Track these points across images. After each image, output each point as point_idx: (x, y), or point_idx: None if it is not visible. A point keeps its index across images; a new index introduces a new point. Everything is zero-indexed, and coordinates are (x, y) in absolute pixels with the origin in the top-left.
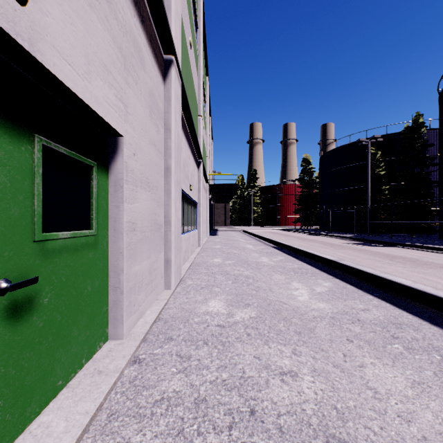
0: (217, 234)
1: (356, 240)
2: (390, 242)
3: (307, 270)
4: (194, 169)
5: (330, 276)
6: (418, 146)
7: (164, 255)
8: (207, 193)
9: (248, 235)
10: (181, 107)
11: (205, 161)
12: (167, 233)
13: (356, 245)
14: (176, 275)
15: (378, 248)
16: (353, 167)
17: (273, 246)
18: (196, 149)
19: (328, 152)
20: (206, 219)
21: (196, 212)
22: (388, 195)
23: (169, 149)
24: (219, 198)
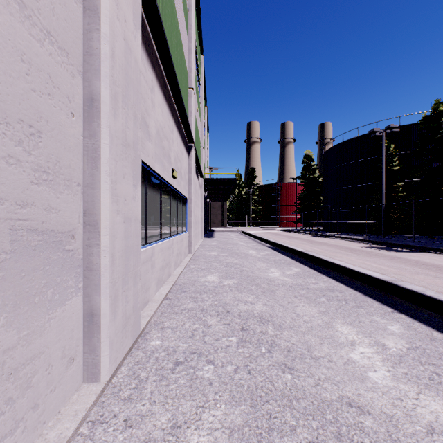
0: (214, 236)
1: (374, 243)
2: (420, 247)
3: (343, 293)
4: (182, 153)
5: (386, 307)
6: (438, 137)
7: (83, 302)
8: (201, 189)
9: (247, 237)
10: (139, 4)
11: (199, 152)
12: (91, 251)
13: (380, 250)
14: (117, 341)
15: (412, 255)
16: (361, 162)
17: (280, 250)
18: (185, 126)
19: (333, 147)
20: (201, 218)
21: (186, 209)
22: (401, 193)
23: (96, 55)
24: (215, 196)
